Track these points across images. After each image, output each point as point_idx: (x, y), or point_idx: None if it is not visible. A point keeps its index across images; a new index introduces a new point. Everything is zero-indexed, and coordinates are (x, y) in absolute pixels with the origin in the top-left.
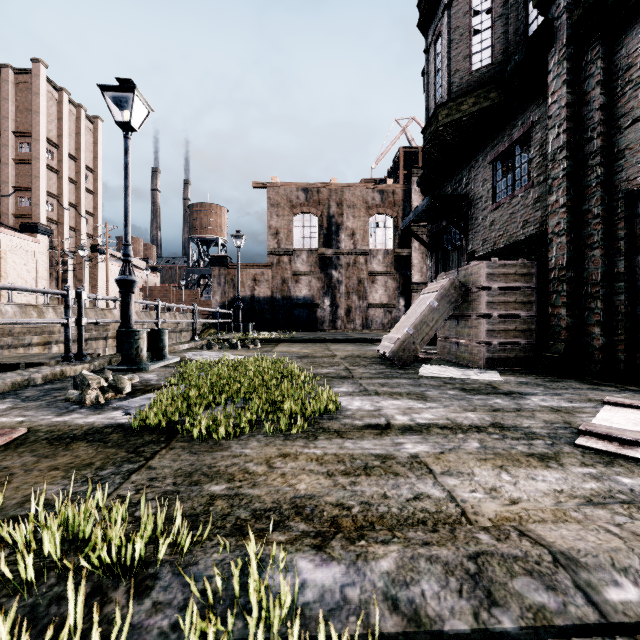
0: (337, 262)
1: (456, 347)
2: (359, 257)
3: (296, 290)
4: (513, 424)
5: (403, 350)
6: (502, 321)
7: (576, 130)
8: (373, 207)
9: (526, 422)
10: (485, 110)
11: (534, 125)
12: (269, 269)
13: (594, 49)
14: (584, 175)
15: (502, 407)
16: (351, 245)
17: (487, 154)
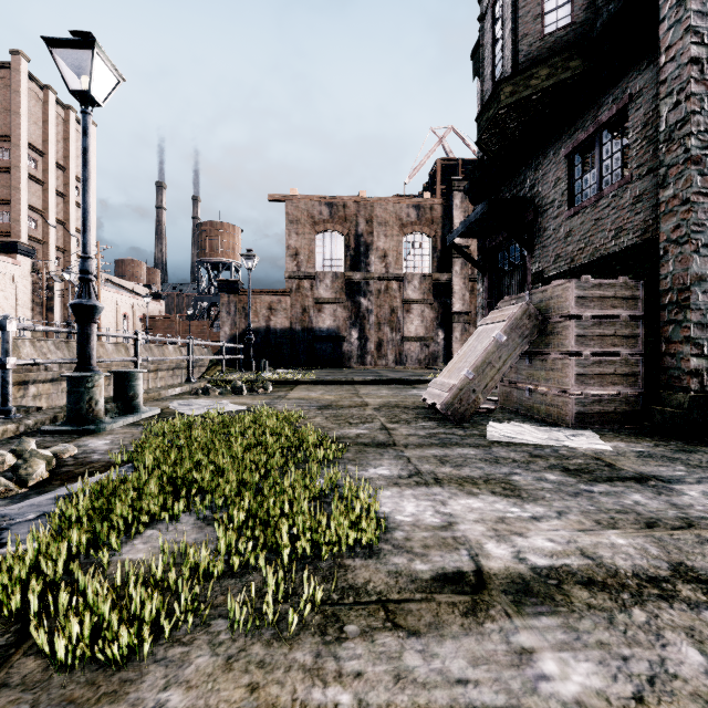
0: (366, 288)
1: (527, 395)
2: (392, 282)
3: (319, 320)
4: None
5: (460, 401)
6: (597, 362)
7: (705, 96)
8: (408, 225)
9: None
10: (563, 84)
11: (633, 99)
12: (287, 296)
13: None
14: None
15: (656, 515)
16: (382, 268)
17: (561, 146)
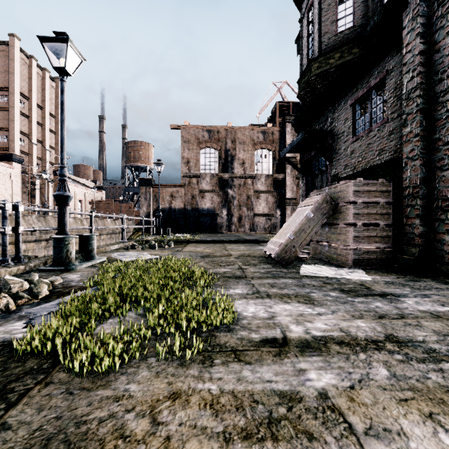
0: (232, 183)
1: (326, 249)
2: (248, 180)
3: (202, 203)
4: (407, 337)
5: (285, 252)
6: (366, 229)
7: (427, 73)
8: (258, 143)
9: (418, 334)
10: (348, 63)
11: (389, 73)
12: (182, 188)
13: (444, 5)
14: (435, 110)
15: (385, 312)
16: (242, 171)
17: (348, 99)
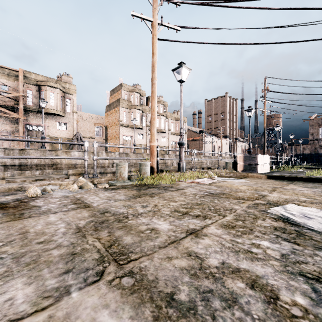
0: None
1: None
2: None
3: (320, 151)
4: None
5: None
6: None
7: None
8: None
9: None
10: None
11: None
12: (309, 145)
13: None
14: None
15: None
16: None
17: None
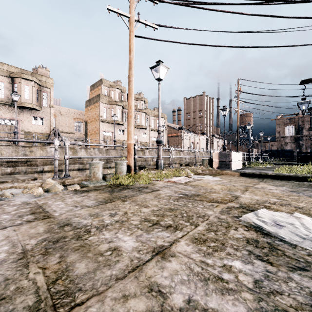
0: (301, 139)
1: None
2: (311, 136)
3: (286, 147)
4: None
5: None
6: None
7: None
8: None
9: None
10: None
11: None
12: (276, 142)
13: None
14: None
15: None
16: (307, 133)
17: None
